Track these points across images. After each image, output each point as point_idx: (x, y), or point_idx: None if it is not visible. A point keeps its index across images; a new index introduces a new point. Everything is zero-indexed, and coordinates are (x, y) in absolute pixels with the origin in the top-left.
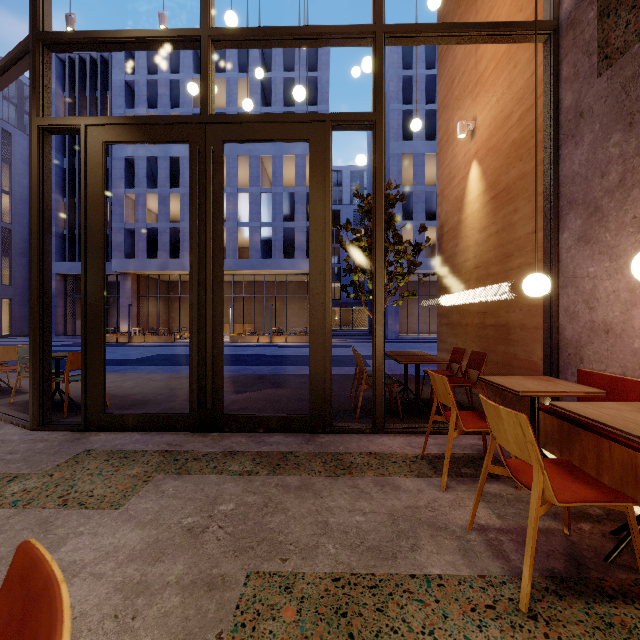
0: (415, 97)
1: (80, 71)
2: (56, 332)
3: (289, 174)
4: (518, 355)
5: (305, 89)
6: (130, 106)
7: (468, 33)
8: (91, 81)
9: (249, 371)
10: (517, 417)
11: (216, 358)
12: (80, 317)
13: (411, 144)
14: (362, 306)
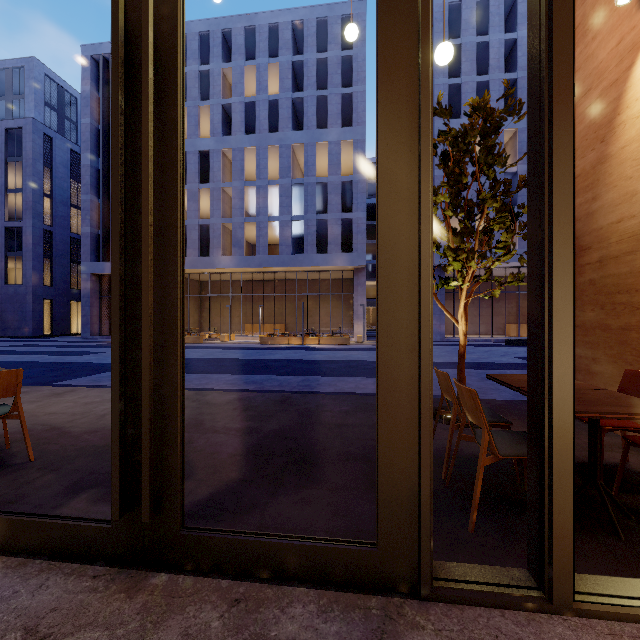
0: (464, 68)
1: None
2: (91, 332)
3: (322, 164)
4: None
5: (339, 70)
6: None
7: None
8: None
9: (274, 383)
10: None
11: (166, 405)
12: None
13: (459, 122)
14: None
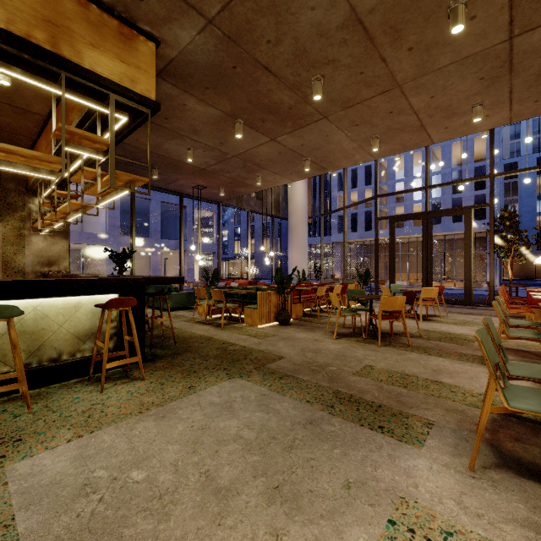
0: None
1: None
2: None
3: (457, 153)
4: None
5: None
6: None
7: (532, 170)
8: None
9: None
10: (502, 287)
11: (430, 282)
12: (311, 269)
13: None
14: None
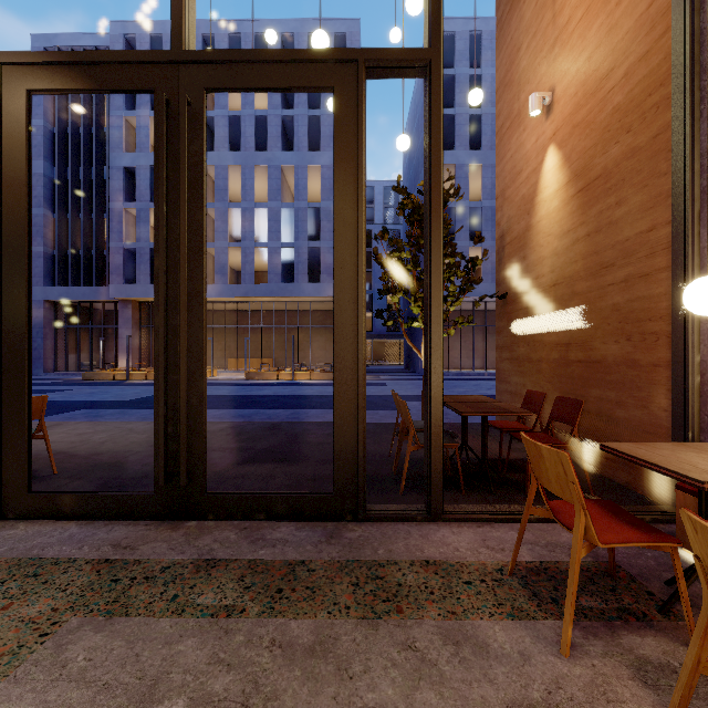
0: (458, 100)
1: None
2: (44, 368)
3: (314, 187)
4: (624, 403)
5: None
6: (131, 108)
7: None
8: None
9: (263, 416)
10: None
11: (195, 410)
12: (73, 351)
13: (453, 153)
14: (397, 338)
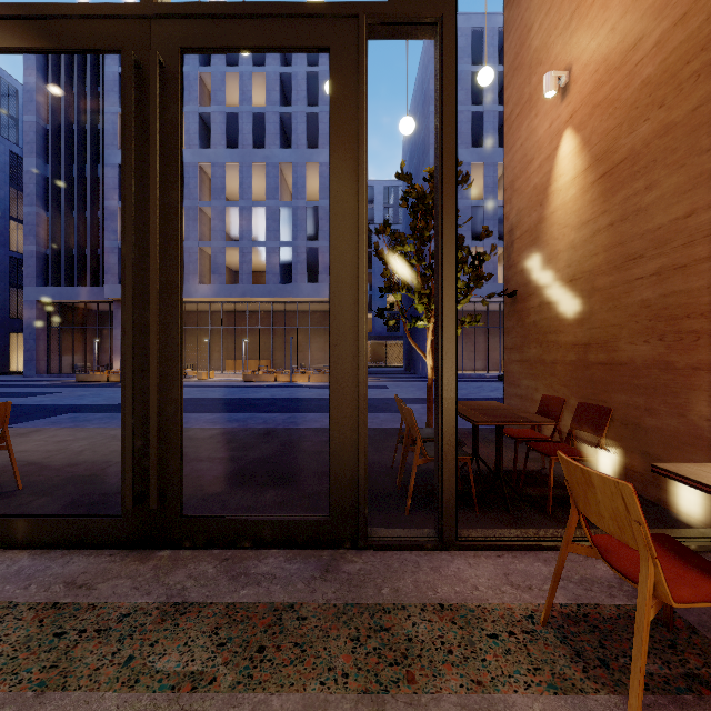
0: (459, 97)
1: (66, 62)
2: (37, 370)
3: (313, 186)
4: (655, 410)
5: None
6: None
7: None
8: (79, 74)
9: (258, 420)
10: None
11: (169, 421)
12: (67, 352)
13: None
14: (397, 340)
